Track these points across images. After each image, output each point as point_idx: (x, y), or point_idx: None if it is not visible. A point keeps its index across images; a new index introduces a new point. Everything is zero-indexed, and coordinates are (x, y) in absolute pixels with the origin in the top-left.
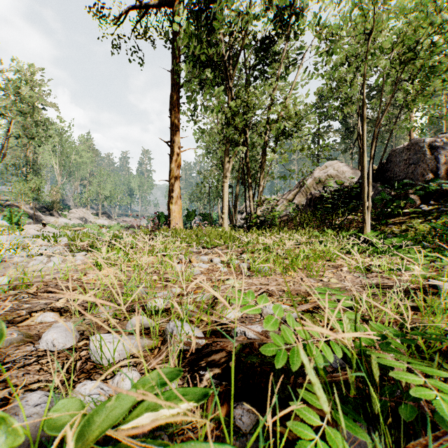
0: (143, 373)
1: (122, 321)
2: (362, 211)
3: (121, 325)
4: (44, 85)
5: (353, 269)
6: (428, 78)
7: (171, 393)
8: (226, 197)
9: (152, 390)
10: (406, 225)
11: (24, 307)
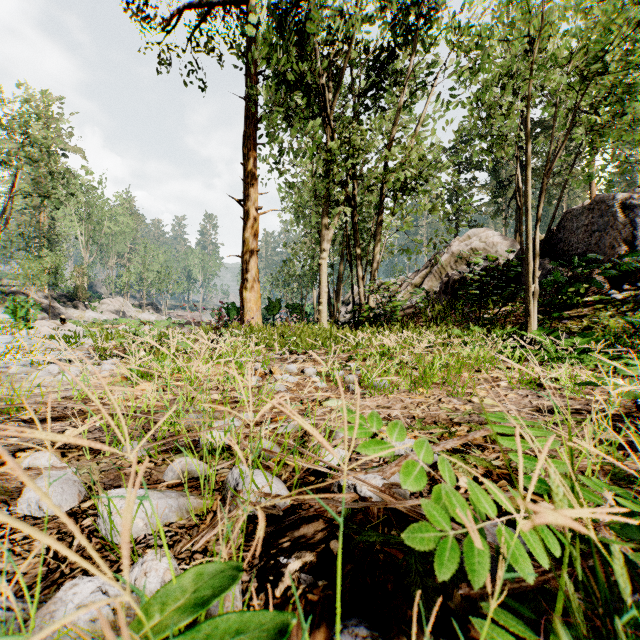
0: (184, 559)
1: (159, 466)
2: (526, 298)
3: (156, 473)
4: (64, 120)
5: (517, 384)
6: (623, 102)
7: (215, 628)
8: (324, 279)
9: (179, 620)
10: (588, 320)
11: (8, 443)
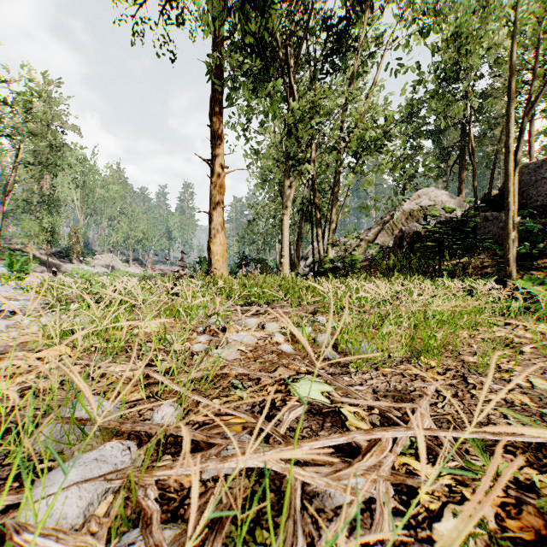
0: None
1: None
2: (504, 246)
3: None
4: (59, 99)
5: (544, 348)
6: None
7: None
8: (286, 234)
9: None
10: None
11: None
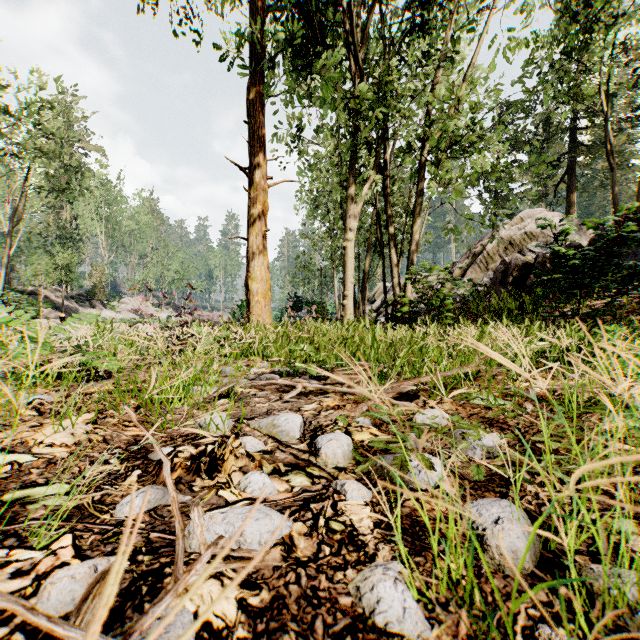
0: None
1: None
2: None
3: None
4: (75, 111)
5: None
6: None
7: None
8: (350, 267)
9: None
10: None
11: None
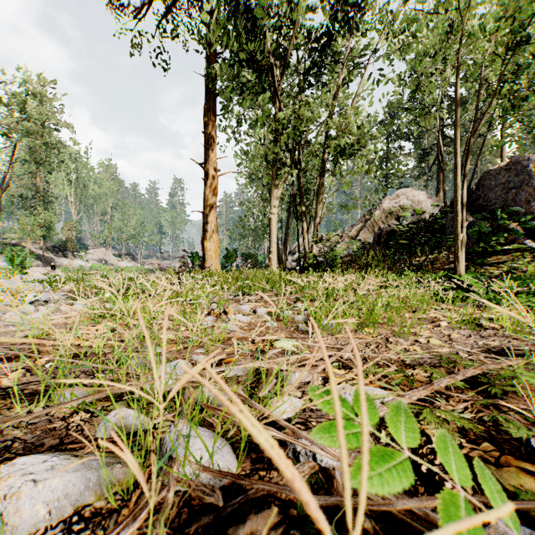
0: None
1: (95, 417)
2: (455, 246)
3: (89, 427)
4: (55, 99)
5: (456, 323)
6: None
7: None
8: (274, 232)
9: None
10: (507, 266)
11: None
